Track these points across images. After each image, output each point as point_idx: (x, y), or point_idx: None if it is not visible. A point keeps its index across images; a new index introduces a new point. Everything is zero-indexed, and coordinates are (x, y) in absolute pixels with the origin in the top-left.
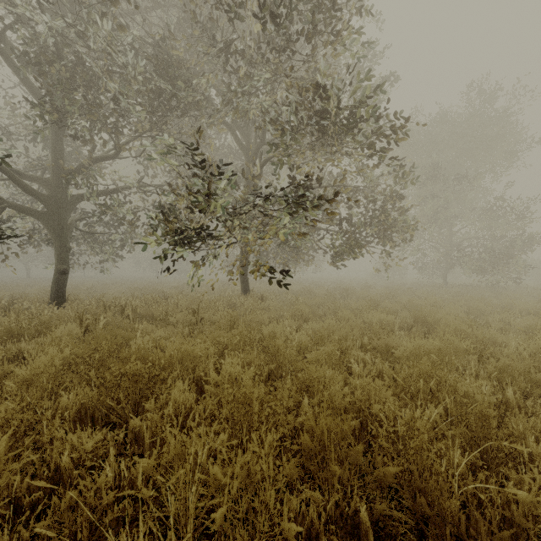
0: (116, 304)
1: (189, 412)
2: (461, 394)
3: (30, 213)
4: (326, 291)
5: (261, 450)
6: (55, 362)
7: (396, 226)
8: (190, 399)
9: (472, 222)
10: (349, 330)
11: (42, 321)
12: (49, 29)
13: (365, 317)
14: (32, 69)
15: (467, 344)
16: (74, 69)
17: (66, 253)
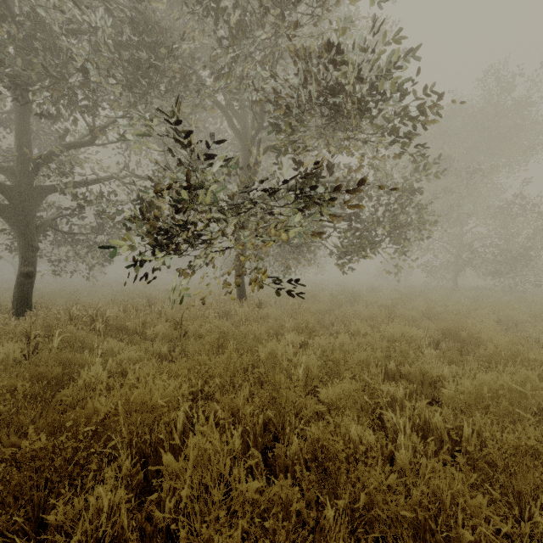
0: (88, 313)
1: (121, 534)
2: None
3: None
4: (331, 295)
5: None
6: None
7: (412, 222)
8: (123, 509)
9: (484, 221)
10: (370, 352)
11: None
12: None
13: (383, 330)
14: None
15: None
16: (34, 33)
17: (32, 253)
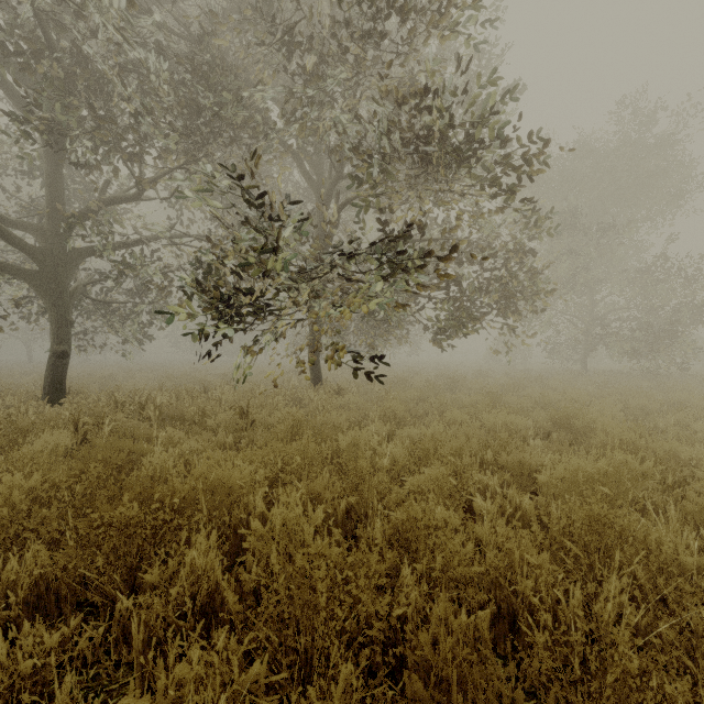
0: (134, 400)
1: (215, 589)
2: (660, 558)
3: (15, 273)
4: (427, 380)
5: (328, 703)
6: (13, 497)
7: (524, 291)
8: (216, 567)
9: (621, 288)
10: (465, 441)
11: (18, 427)
12: (35, 8)
13: (484, 419)
14: (17, 71)
15: (649, 466)
16: (74, 69)
17: (66, 328)
